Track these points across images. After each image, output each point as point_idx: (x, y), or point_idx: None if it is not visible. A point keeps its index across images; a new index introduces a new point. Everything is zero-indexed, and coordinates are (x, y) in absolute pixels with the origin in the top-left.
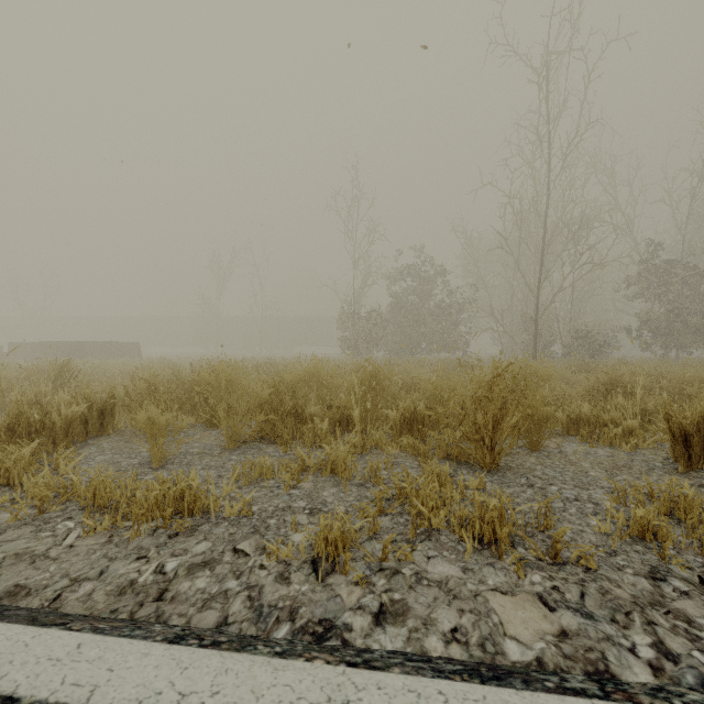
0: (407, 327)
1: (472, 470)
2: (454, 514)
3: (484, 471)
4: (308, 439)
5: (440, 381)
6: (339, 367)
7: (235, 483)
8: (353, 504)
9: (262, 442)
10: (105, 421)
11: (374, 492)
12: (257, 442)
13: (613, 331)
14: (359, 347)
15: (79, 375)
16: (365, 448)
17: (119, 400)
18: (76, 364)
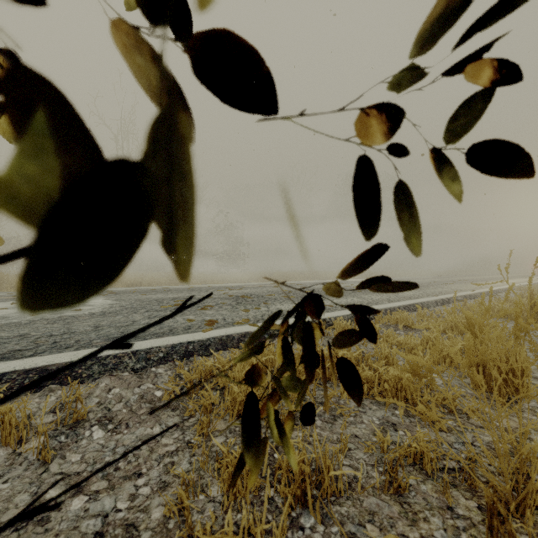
0: None
1: None
2: None
3: None
4: None
5: None
6: None
7: None
8: None
9: None
10: None
11: None
12: None
13: None
14: None
15: None
16: None
17: None
18: None
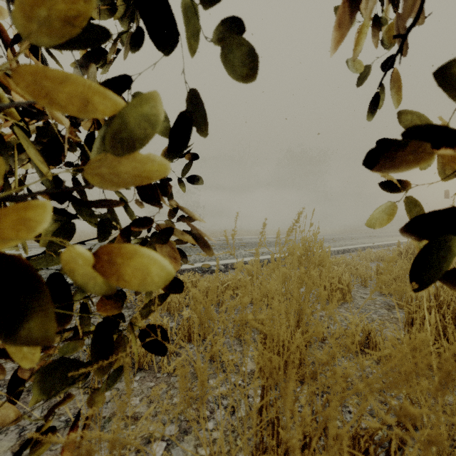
0: None
1: None
2: None
3: None
4: None
5: None
6: None
7: None
8: None
9: None
10: None
11: None
12: None
13: None
14: None
15: None
16: None
17: None
18: None
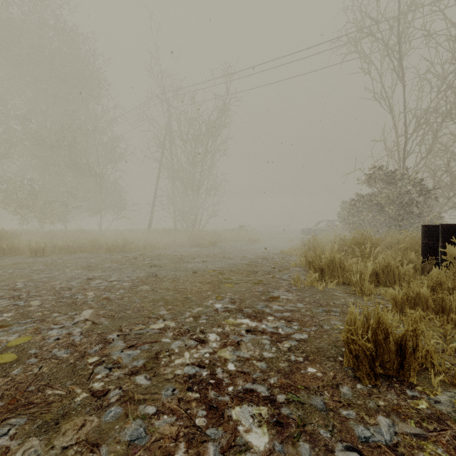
0: None
1: None
2: None
3: None
4: None
5: None
6: None
7: None
8: None
9: None
10: None
11: None
12: None
13: None
14: None
15: None
16: None
17: None
18: None
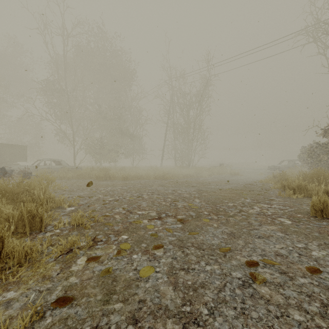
0: None
1: None
2: None
3: None
4: None
5: None
6: None
7: None
8: None
9: None
10: None
11: None
12: None
13: None
14: None
15: None
16: None
17: None
18: None
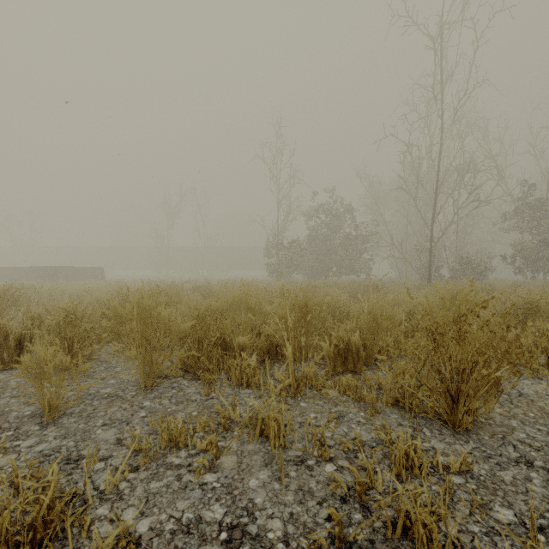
0: (321, 254)
1: (435, 428)
2: (457, 545)
3: (451, 430)
4: (234, 377)
5: (372, 308)
6: (266, 291)
7: (134, 457)
8: (294, 513)
9: (185, 378)
10: (23, 351)
11: (330, 511)
12: (180, 378)
13: (489, 258)
14: (282, 271)
15: (36, 297)
16: (299, 390)
17: (33, 331)
18: (40, 286)
